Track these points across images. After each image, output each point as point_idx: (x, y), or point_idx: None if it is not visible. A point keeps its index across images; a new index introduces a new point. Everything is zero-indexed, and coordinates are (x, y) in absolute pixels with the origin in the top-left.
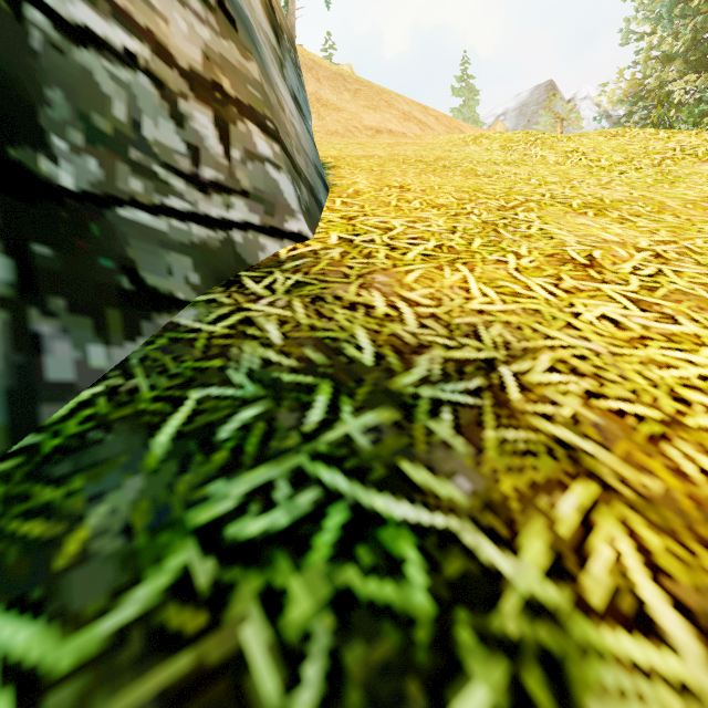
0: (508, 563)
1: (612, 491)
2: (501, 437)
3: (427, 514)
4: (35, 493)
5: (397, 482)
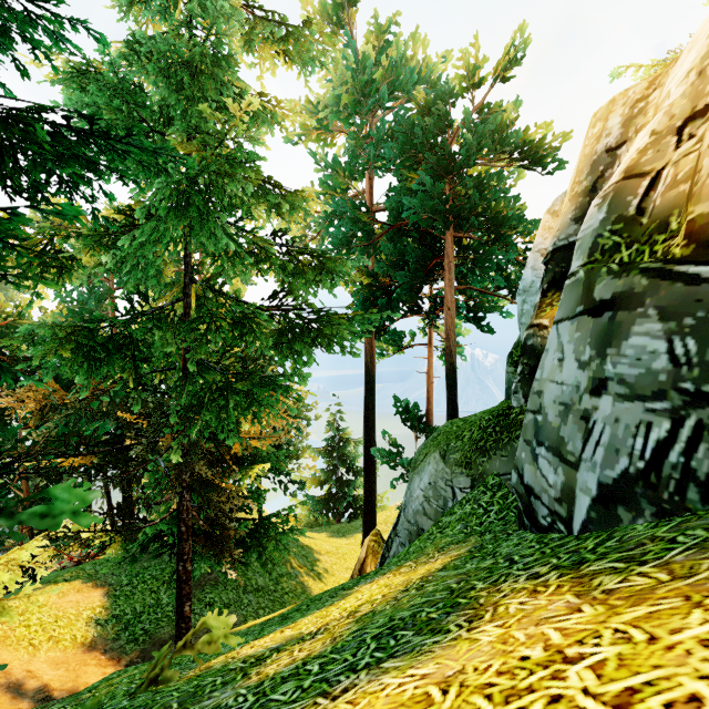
0: (646, 566)
1: (661, 583)
2: (703, 563)
3: (669, 555)
4: (707, 514)
5: (686, 550)
